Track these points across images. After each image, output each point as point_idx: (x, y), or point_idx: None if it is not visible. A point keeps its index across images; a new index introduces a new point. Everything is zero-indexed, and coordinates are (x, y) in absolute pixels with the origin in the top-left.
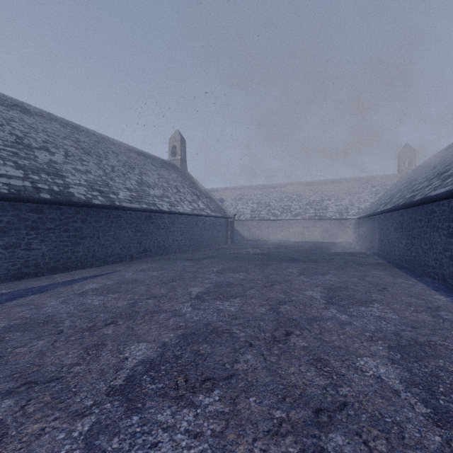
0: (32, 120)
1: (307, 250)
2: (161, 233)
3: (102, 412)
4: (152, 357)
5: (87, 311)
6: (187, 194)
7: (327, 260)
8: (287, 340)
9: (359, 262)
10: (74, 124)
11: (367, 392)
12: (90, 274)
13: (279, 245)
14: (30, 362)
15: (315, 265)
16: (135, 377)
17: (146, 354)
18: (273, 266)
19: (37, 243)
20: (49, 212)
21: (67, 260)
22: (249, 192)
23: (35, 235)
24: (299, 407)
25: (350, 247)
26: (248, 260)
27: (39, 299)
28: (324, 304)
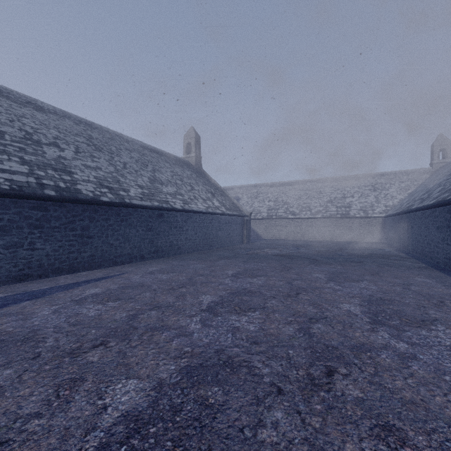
0: (44, 117)
1: (330, 251)
2: (173, 232)
3: None
4: (141, 406)
5: (78, 324)
6: (201, 191)
7: (356, 262)
8: (330, 385)
9: (396, 266)
10: (88, 122)
11: None
12: (96, 277)
13: (298, 245)
14: None
15: (344, 269)
16: (109, 449)
17: (133, 402)
18: (295, 269)
19: (41, 242)
20: (54, 210)
21: (73, 260)
22: (266, 190)
23: (39, 234)
24: None
25: (379, 248)
26: (266, 261)
27: (32, 306)
28: (369, 324)
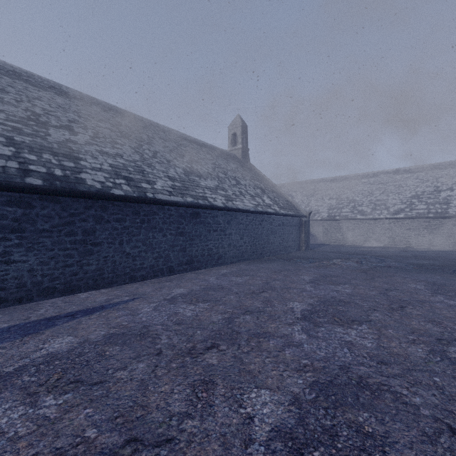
0: (65, 102)
1: (439, 265)
2: (212, 237)
3: None
4: None
5: None
6: (248, 187)
7: None
8: None
9: None
10: (119, 109)
11: None
12: (93, 304)
13: (377, 254)
14: None
15: None
16: None
17: None
18: (417, 307)
19: (20, 252)
20: (42, 206)
21: (72, 276)
22: (325, 186)
23: (18, 240)
24: None
25: None
26: (348, 284)
27: None
28: None
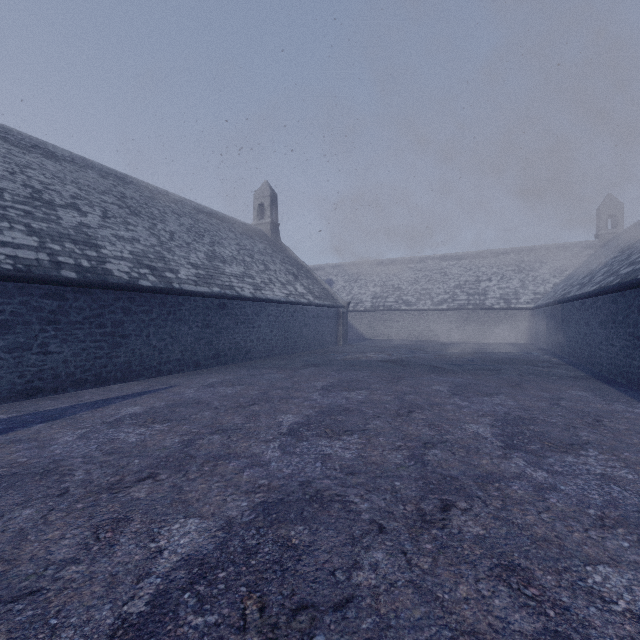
0: (57, 167)
1: (458, 355)
2: (240, 330)
3: None
4: (205, 549)
5: (115, 453)
6: (279, 272)
7: (491, 371)
8: (445, 521)
9: (544, 376)
10: (119, 174)
11: None
12: (134, 391)
13: (414, 347)
14: None
15: (474, 380)
16: (169, 596)
17: (195, 544)
18: (409, 380)
19: (56, 343)
20: (75, 298)
21: (102, 368)
22: (369, 271)
23: (54, 332)
24: None
25: (524, 351)
26: (369, 370)
27: (48, 430)
28: (501, 449)
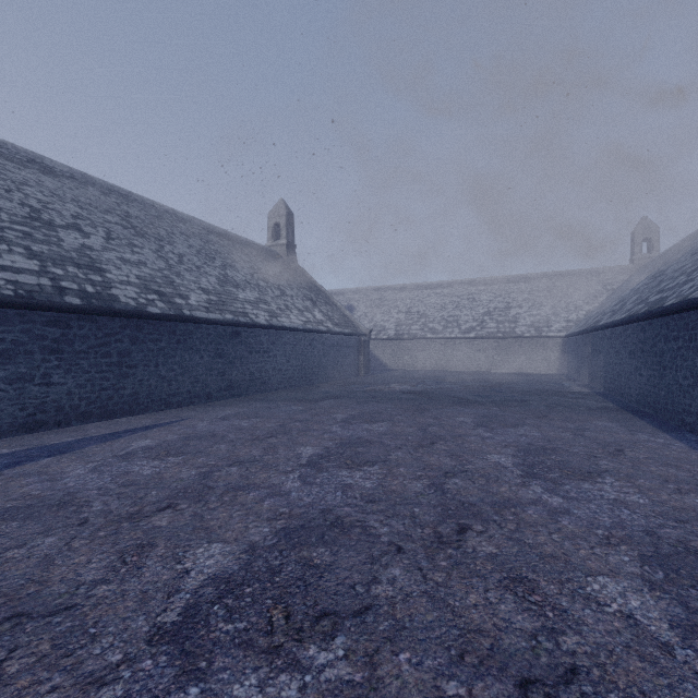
0: (56, 184)
1: (486, 386)
2: (255, 360)
3: (136, 677)
4: (231, 569)
5: (131, 485)
6: (296, 298)
7: (519, 402)
8: (461, 542)
9: (572, 407)
10: (122, 191)
11: (611, 646)
12: (143, 424)
13: (440, 378)
14: (26, 577)
15: (500, 411)
16: (199, 608)
17: (220, 565)
18: (433, 412)
19: (59, 374)
20: (79, 326)
21: (107, 401)
22: (393, 296)
23: (57, 362)
24: (489, 675)
25: (555, 381)
26: (392, 401)
27: (57, 464)
28: (520, 477)
